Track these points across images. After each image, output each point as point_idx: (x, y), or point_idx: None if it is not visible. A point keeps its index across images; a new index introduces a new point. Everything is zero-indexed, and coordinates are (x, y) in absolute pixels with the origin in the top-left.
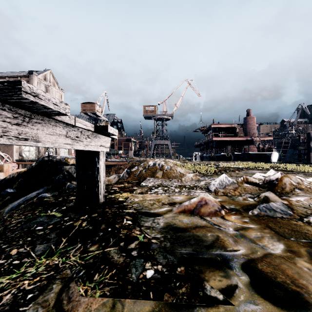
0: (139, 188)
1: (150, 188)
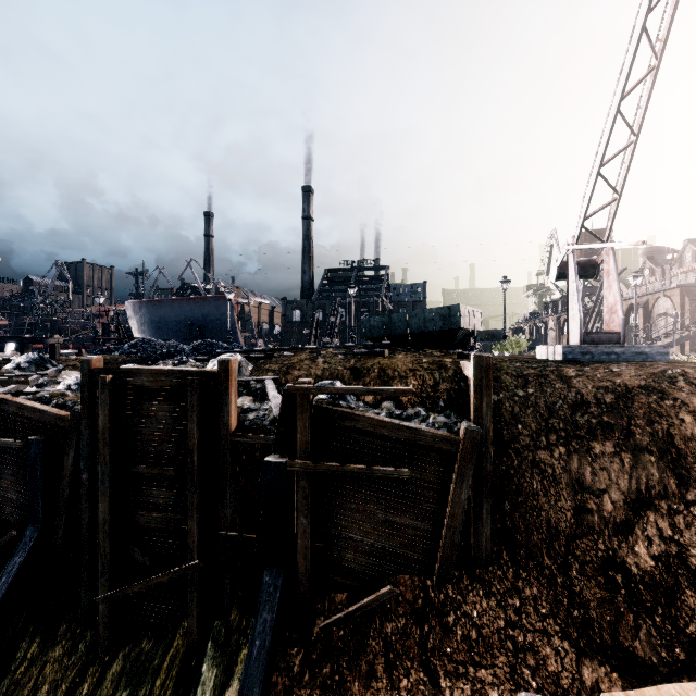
0: None
1: None
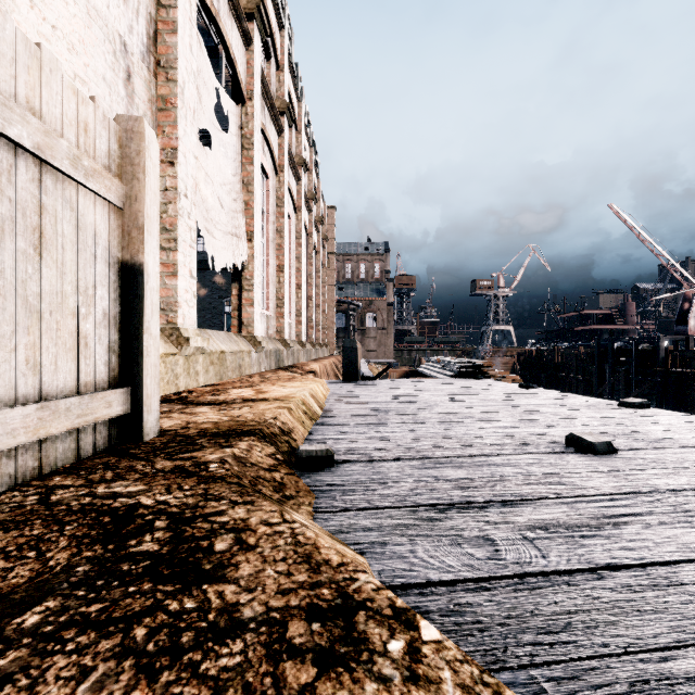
0: None
1: None
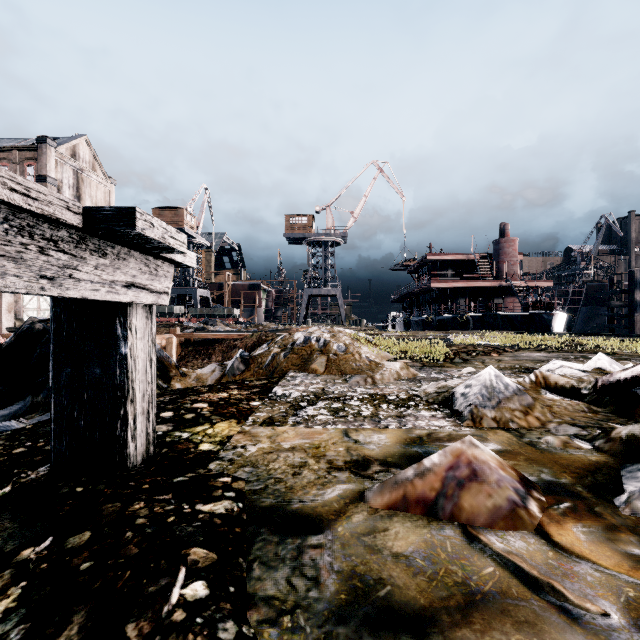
0: (264, 406)
1: (295, 404)
